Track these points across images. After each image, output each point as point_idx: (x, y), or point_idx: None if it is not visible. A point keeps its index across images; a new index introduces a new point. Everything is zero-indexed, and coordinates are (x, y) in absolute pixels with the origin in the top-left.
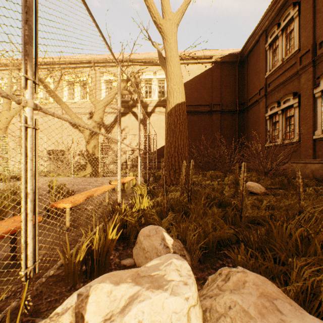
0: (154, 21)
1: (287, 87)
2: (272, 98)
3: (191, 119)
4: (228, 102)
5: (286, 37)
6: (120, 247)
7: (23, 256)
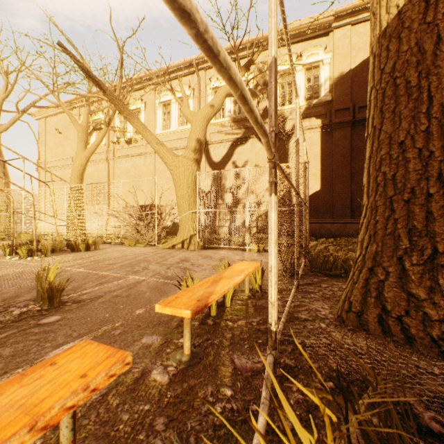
0: None
1: None
2: None
3: None
4: None
5: None
6: None
7: None
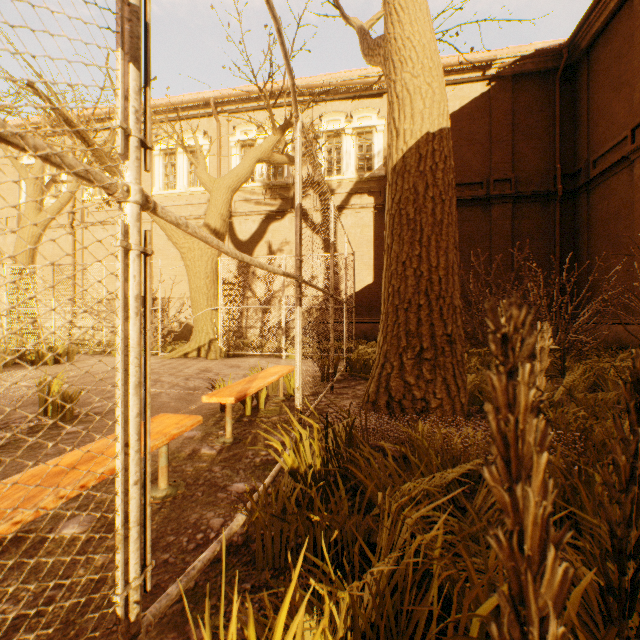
0: None
1: None
2: None
3: None
4: (533, 174)
5: None
6: None
7: None
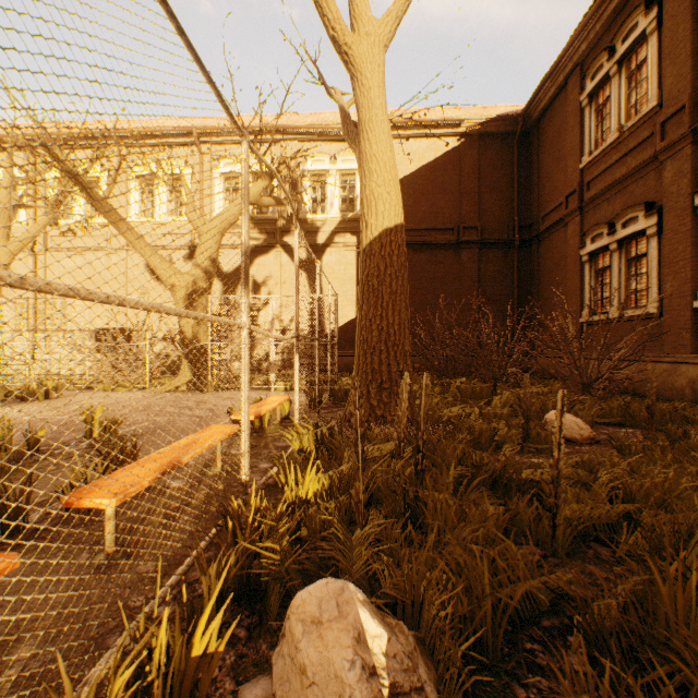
0: (331, 37)
1: (632, 189)
2: (595, 215)
3: (414, 260)
4: (497, 223)
5: (628, 77)
6: (241, 630)
7: None
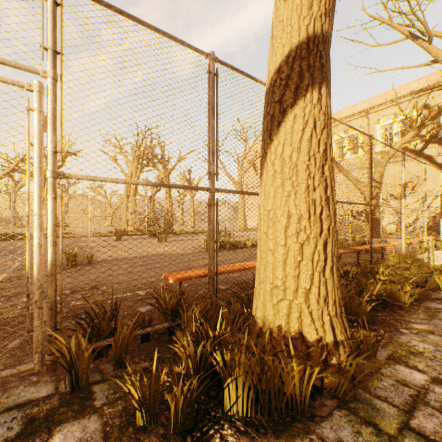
0: None
1: None
2: None
3: None
4: None
5: None
6: None
7: (403, 248)
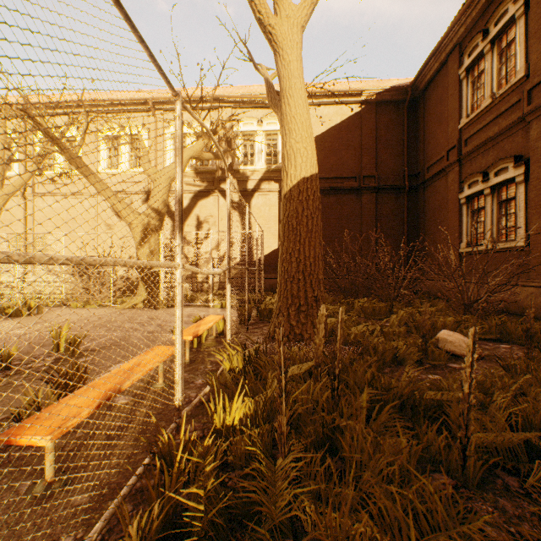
0: (258, 19)
1: (503, 145)
2: (472, 166)
3: (324, 202)
4: (390, 173)
5: (500, 54)
6: None
7: None
